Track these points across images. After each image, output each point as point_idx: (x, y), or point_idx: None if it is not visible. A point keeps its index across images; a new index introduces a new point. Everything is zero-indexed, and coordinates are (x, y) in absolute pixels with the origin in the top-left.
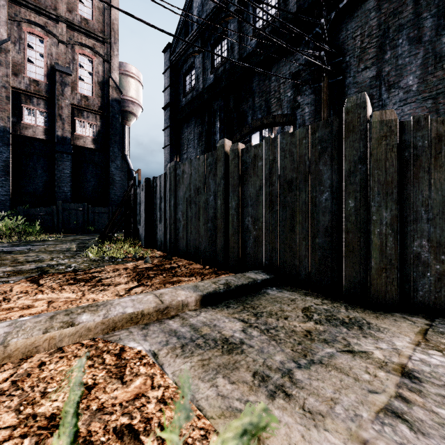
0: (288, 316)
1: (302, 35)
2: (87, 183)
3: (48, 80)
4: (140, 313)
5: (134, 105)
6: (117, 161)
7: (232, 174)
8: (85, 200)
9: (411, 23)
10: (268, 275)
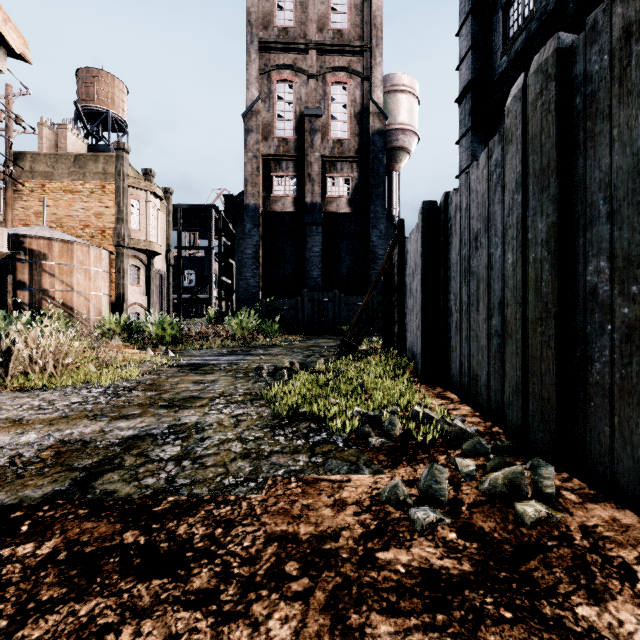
0: None
1: None
2: (341, 264)
3: (297, 133)
4: None
5: (405, 135)
6: (379, 226)
7: None
8: (339, 288)
9: None
10: None
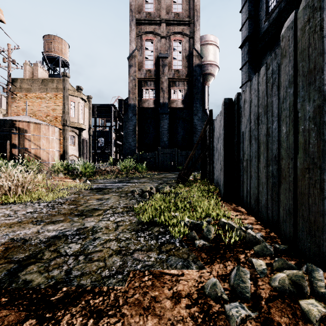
0: None
1: None
2: (178, 134)
3: (155, 67)
4: None
5: (212, 66)
6: (198, 114)
7: None
8: (177, 147)
9: None
10: None
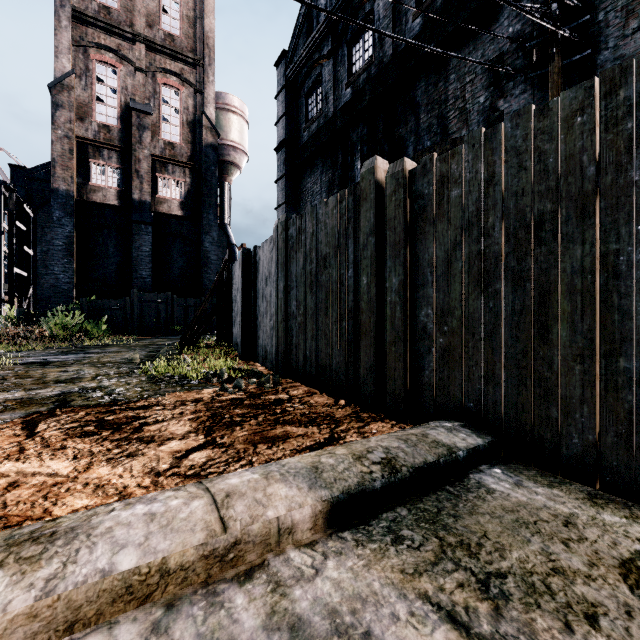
0: (594, 603)
1: None
2: (173, 265)
3: (122, 124)
4: (157, 568)
5: (237, 152)
6: (212, 233)
7: (391, 223)
8: (171, 289)
9: None
10: (478, 437)
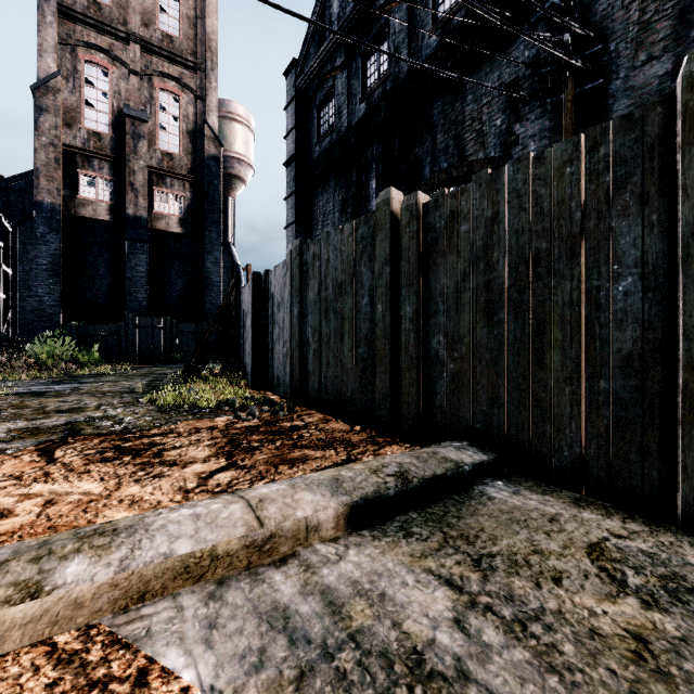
0: (561, 571)
1: (530, 3)
2: (172, 287)
3: (114, 131)
4: (208, 553)
5: (242, 165)
6: (215, 252)
7: (406, 254)
8: (169, 313)
9: None
10: (483, 454)
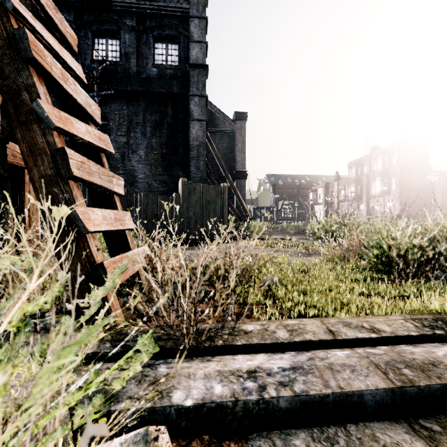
0: None
1: None
2: None
3: None
4: None
5: None
6: None
7: None
8: None
9: (142, 124)
10: None
